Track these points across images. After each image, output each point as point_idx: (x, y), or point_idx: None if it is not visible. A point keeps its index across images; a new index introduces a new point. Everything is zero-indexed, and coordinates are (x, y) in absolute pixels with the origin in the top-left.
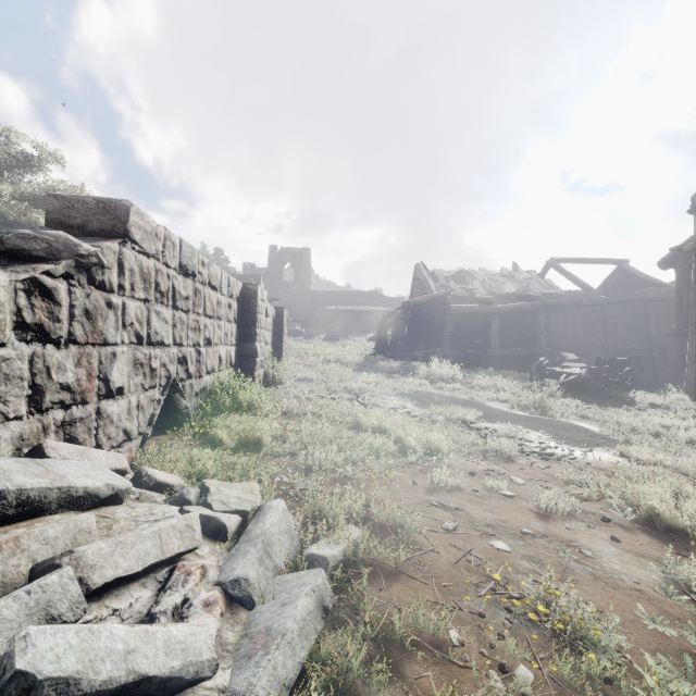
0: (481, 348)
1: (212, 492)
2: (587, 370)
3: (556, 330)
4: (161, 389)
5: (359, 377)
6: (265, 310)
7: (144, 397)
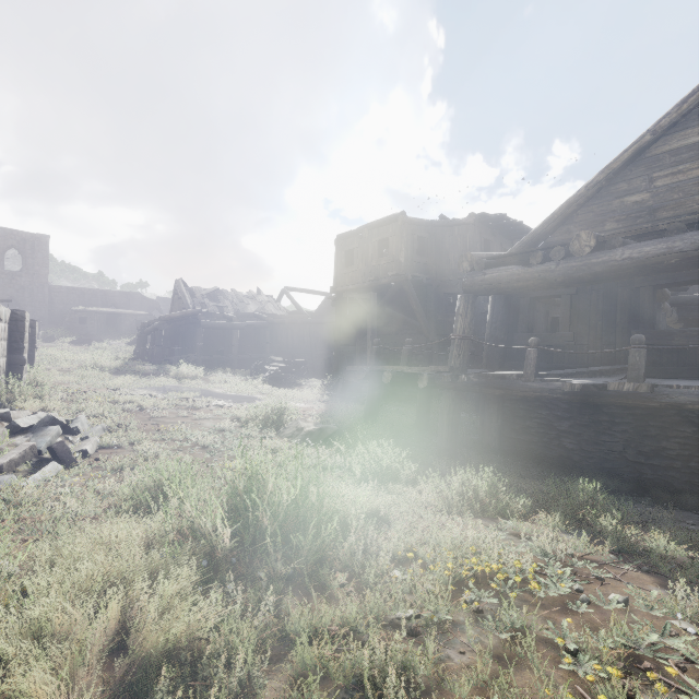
0: (227, 353)
1: None
2: (279, 367)
3: (281, 340)
4: None
5: (116, 378)
6: (28, 328)
7: None
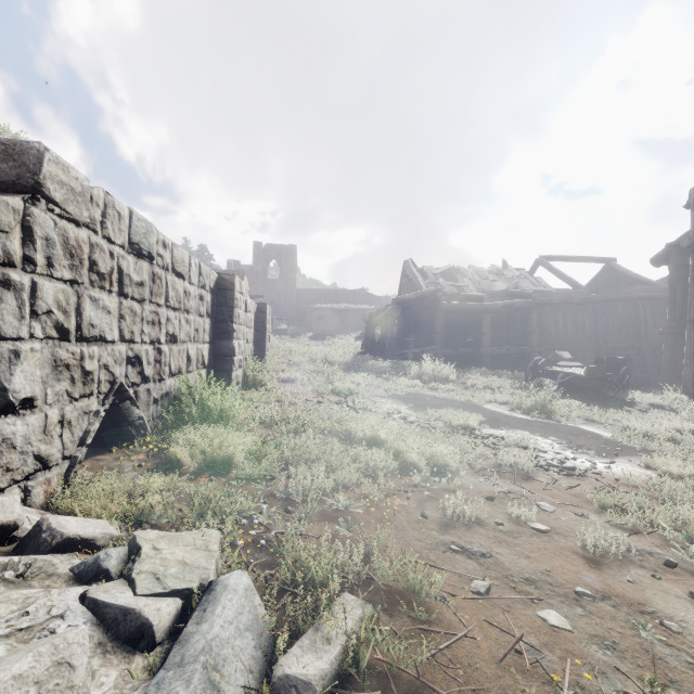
0: (472, 347)
1: (144, 554)
2: (586, 369)
3: (547, 328)
4: (101, 398)
5: (348, 378)
6: (245, 304)
7: (71, 409)
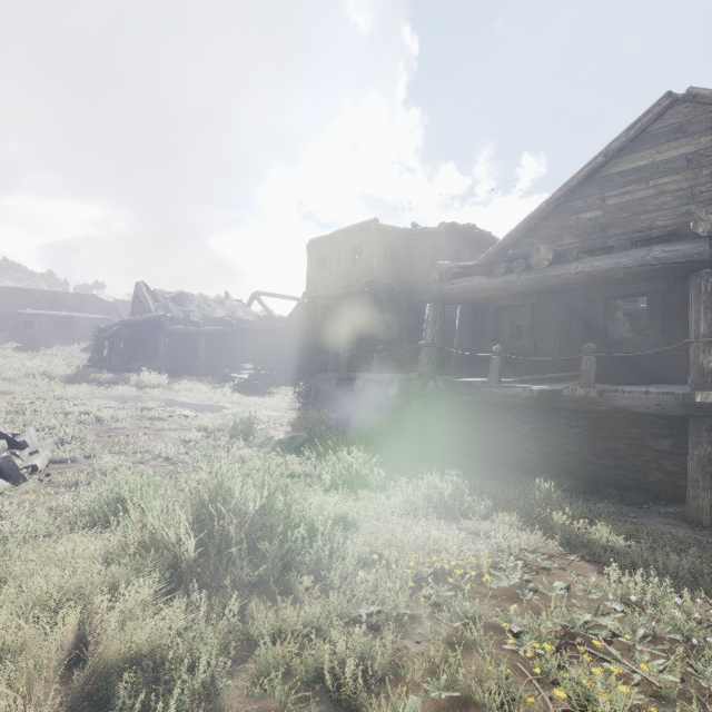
0: (193, 360)
1: None
2: (249, 375)
3: (251, 346)
4: None
5: (69, 388)
6: None
7: None
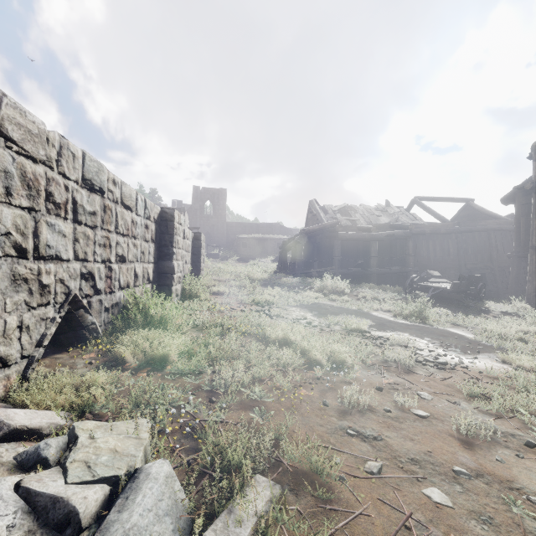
0: (362, 267)
1: (79, 443)
2: (452, 284)
3: (420, 252)
4: (57, 307)
5: (265, 291)
6: (183, 233)
7: (29, 316)
